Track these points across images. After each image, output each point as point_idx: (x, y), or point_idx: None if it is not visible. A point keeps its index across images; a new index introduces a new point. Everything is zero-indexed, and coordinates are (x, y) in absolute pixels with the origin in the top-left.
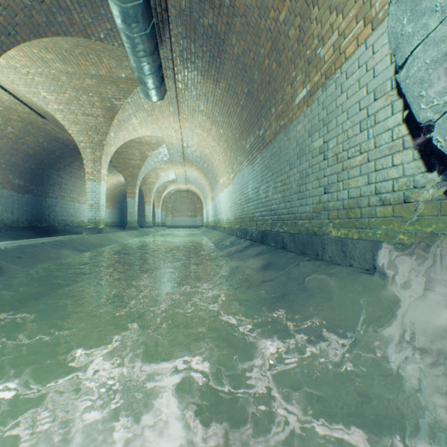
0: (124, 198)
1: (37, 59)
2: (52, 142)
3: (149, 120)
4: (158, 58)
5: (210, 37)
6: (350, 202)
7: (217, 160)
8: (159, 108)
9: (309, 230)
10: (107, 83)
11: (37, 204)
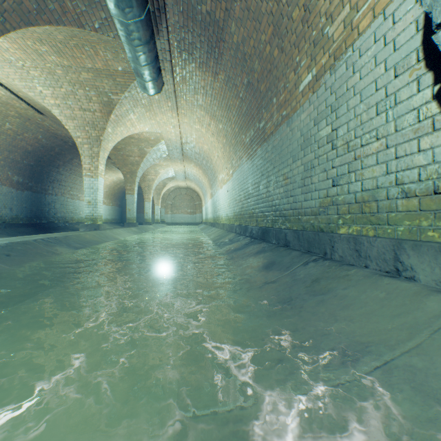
0: (124, 195)
1: (31, 52)
2: (51, 139)
3: (147, 115)
4: (154, 47)
5: (208, 25)
6: (364, 194)
7: (216, 157)
8: (157, 103)
9: (315, 226)
10: (103, 77)
11: (36, 201)
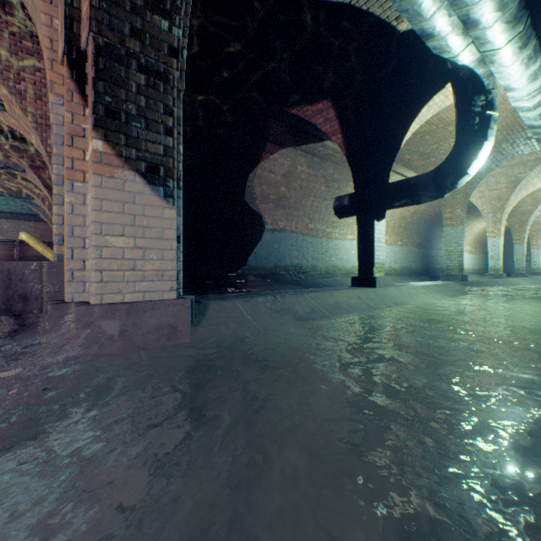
0: None
1: None
2: None
3: None
4: None
5: None
6: None
7: None
8: None
9: None
10: (514, 167)
11: (426, 256)
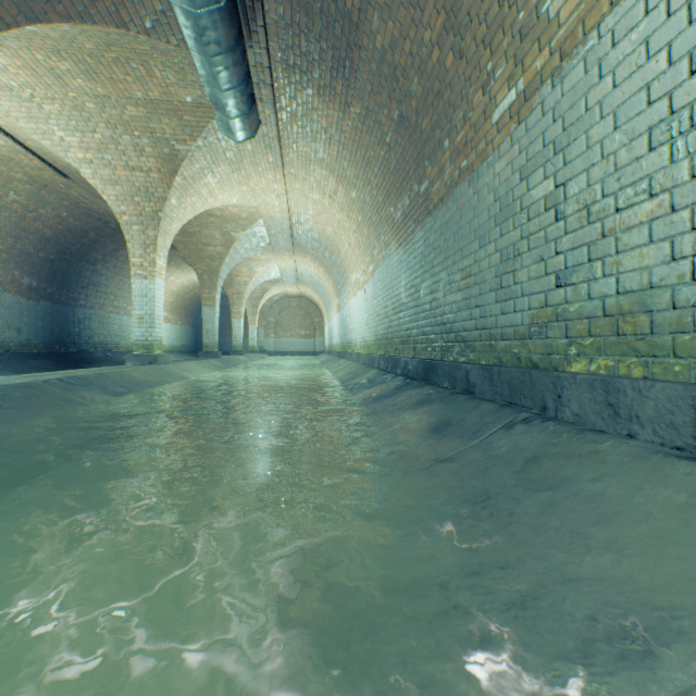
0: (201, 308)
1: (44, 72)
2: (82, 218)
3: (235, 178)
4: (243, 59)
5: (334, 21)
6: (622, 301)
7: (346, 245)
8: (250, 157)
9: (522, 359)
10: (162, 113)
11: (60, 318)
